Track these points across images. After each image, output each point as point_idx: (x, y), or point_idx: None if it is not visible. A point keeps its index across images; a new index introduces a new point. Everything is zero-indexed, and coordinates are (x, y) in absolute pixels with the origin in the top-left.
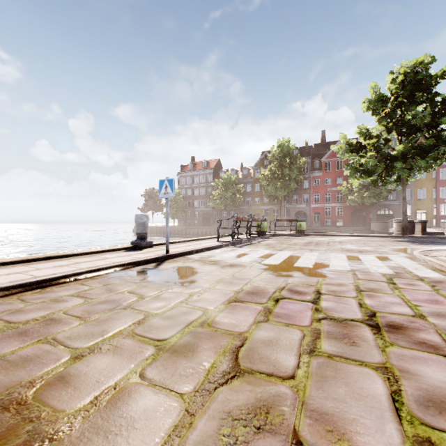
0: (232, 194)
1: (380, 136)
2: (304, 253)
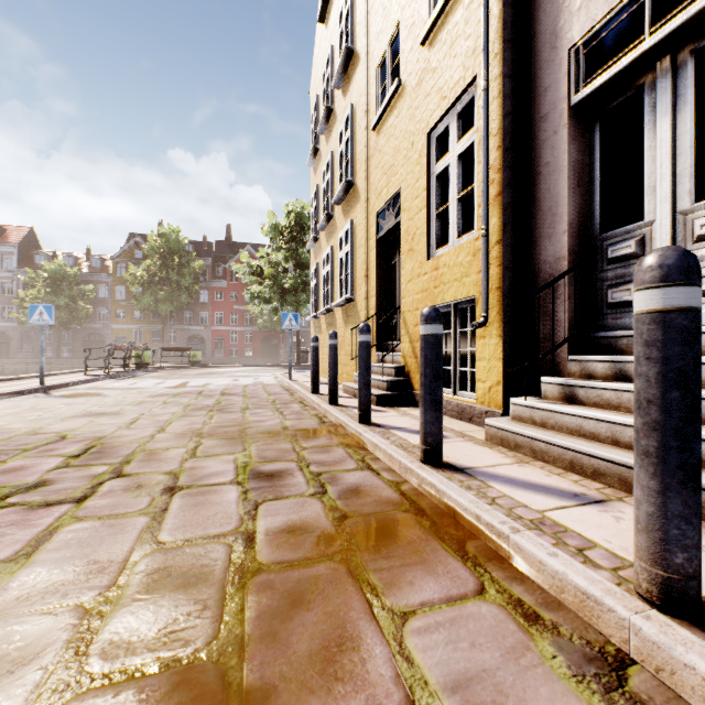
0: (70, 301)
1: (280, 263)
2: (197, 379)
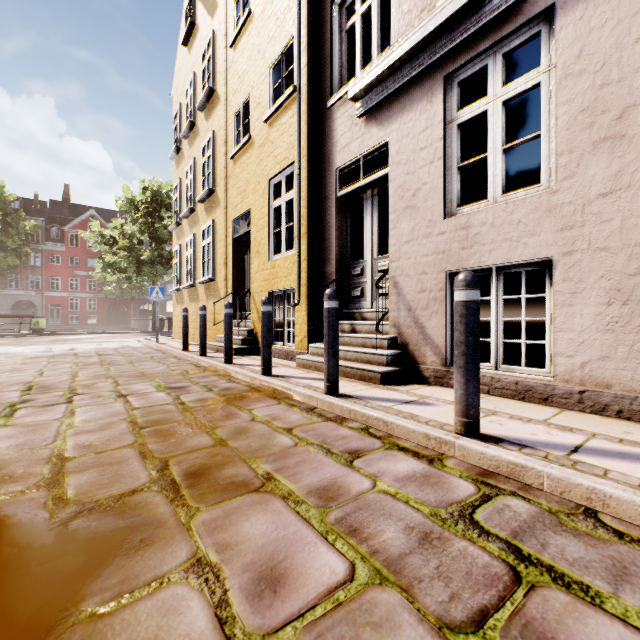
0: None
1: (135, 235)
2: (57, 345)
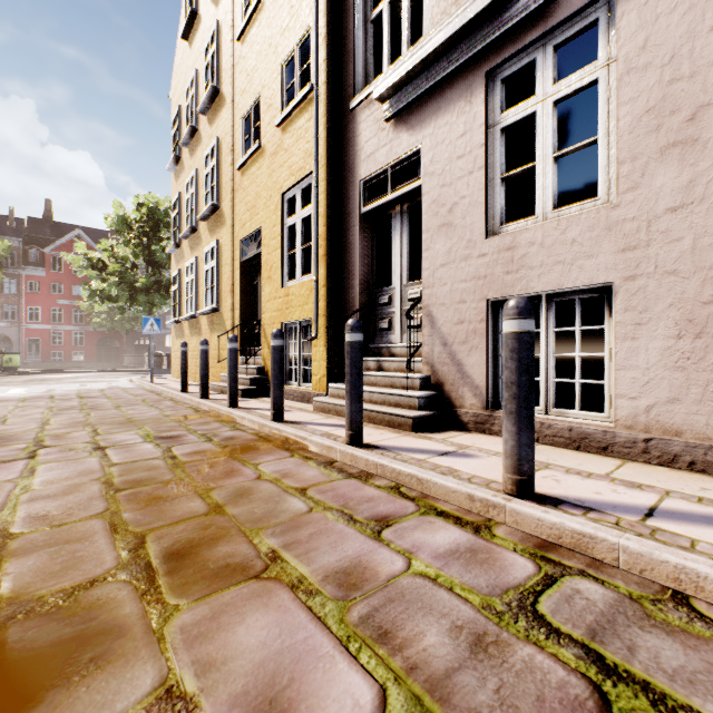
0: None
1: (128, 258)
2: (32, 386)
